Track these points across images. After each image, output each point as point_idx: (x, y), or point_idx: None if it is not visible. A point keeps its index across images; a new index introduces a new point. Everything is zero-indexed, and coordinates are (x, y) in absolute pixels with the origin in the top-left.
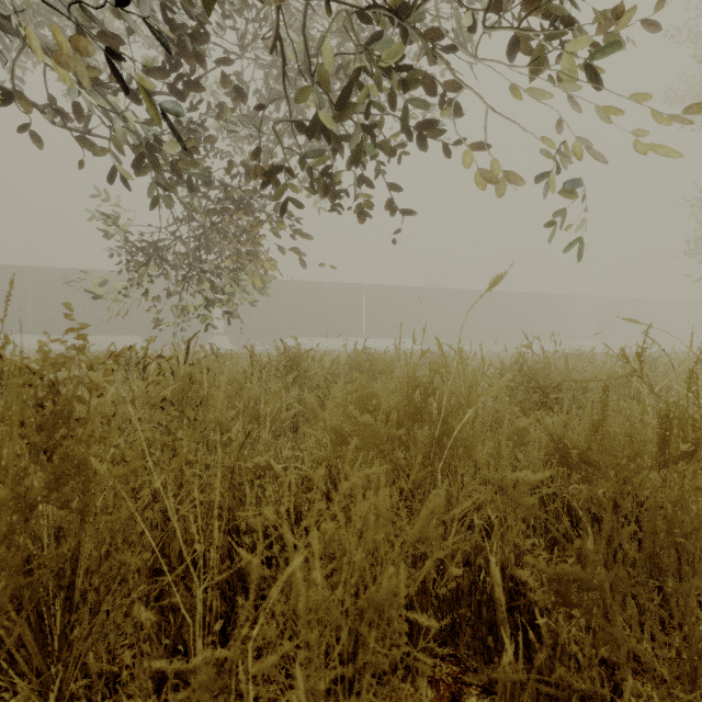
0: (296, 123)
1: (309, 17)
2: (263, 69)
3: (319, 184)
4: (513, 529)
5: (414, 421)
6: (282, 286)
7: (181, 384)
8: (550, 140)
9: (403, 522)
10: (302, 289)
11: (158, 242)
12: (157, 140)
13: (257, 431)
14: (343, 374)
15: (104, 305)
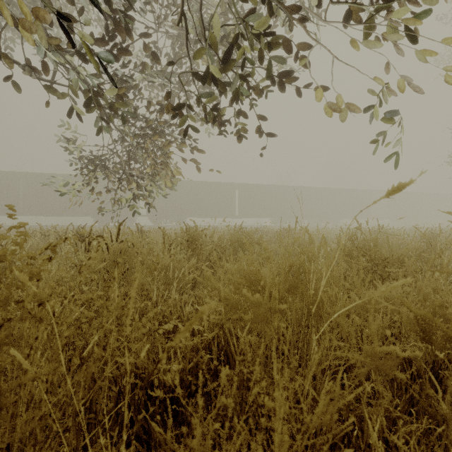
0: (194, 73)
1: (202, 5)
2: (172, 39)
3: (210, 116)
4: (383, 395)
5: (289, 293)
6: (183, 184)
7: (113, 256)
8: (379, 80)
9: (303, 414)
10: (196, 186)
11: (102, 156)
12: (100, 87)
13: (167, 292)
14: (227, 246)
15: (69, 197)
